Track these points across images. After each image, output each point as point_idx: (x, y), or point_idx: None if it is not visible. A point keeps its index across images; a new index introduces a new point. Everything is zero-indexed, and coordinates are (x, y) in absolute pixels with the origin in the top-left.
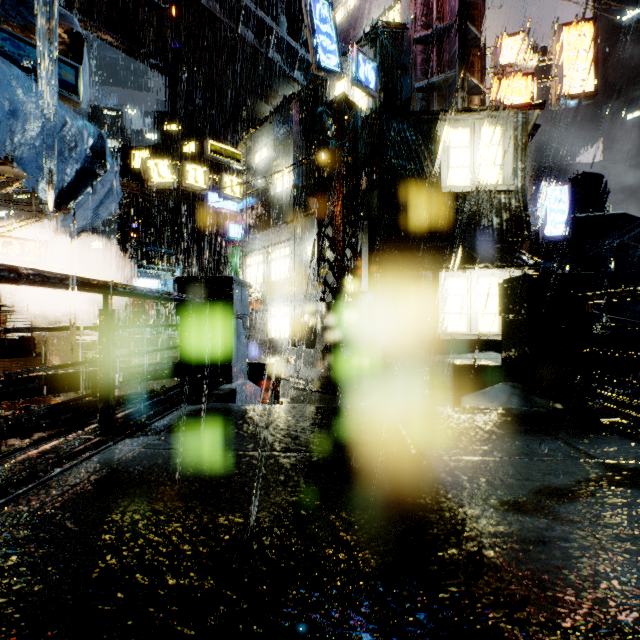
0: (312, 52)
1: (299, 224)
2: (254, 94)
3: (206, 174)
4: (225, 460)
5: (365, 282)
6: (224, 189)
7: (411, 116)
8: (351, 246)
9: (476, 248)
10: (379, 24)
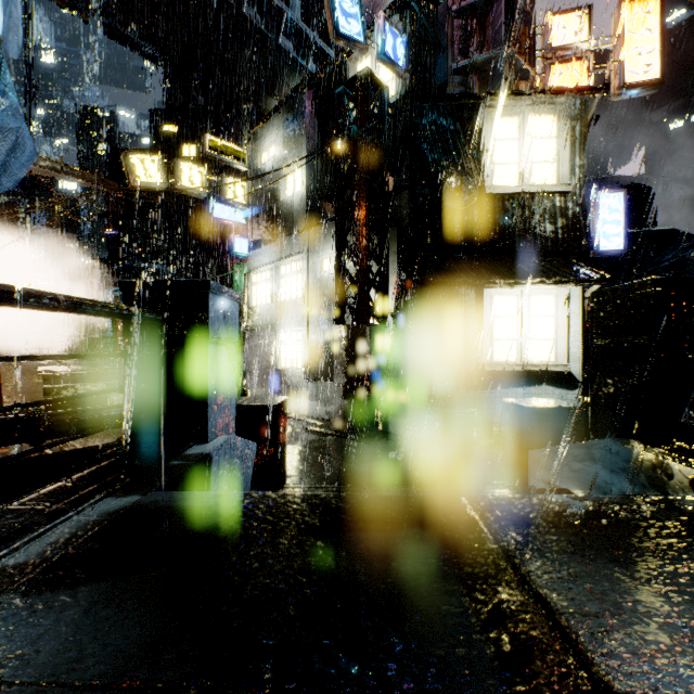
0: (329, 14)
1: (313, 233)
2: (262, 89)
3: (203, 175)
4: None
5: (393, 301)
6: (225, 193)
7: (449, 100)
8: (376, 257)
9: (526, 261)
10: None
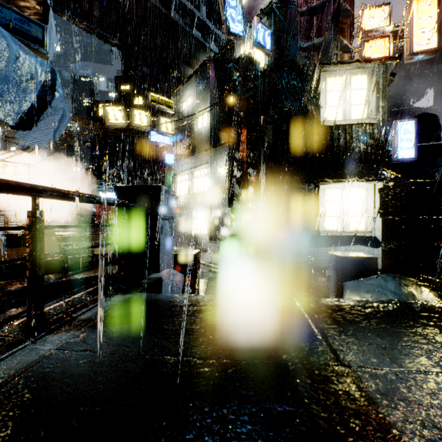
0: (224, 21)
1: (214, 151)
2: (182, 62)
3: (148, 117)
4: (135, 369)
5: (263, 193)
6: (161, 127)
7: (298, 68)
8: (253, 166)
9: (347, 167)
10: (273, 1)
